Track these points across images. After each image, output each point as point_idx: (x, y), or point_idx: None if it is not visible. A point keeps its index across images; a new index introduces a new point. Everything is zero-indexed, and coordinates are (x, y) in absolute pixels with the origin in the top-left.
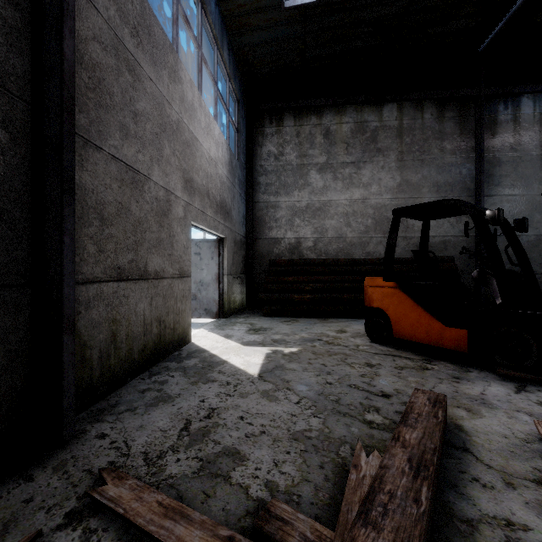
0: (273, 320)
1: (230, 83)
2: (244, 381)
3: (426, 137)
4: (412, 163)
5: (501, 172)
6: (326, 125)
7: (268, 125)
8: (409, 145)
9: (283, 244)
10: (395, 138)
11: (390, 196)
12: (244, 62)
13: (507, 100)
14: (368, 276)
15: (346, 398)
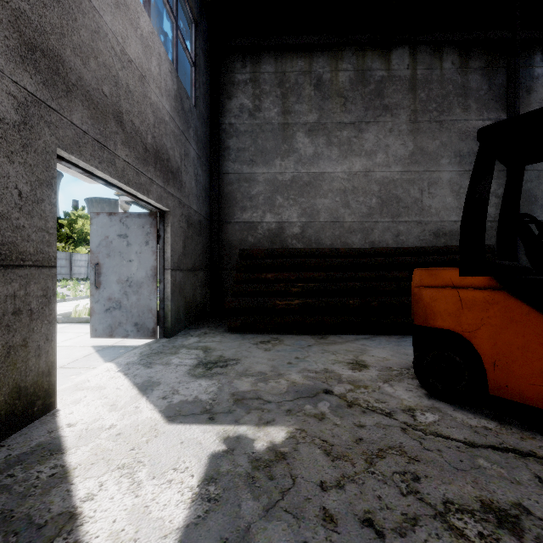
0: (244, 340)
1: None
2: None
3: (446, 93)
4: (428, 126)
5: None
6: (317, 73)
7: (241, 70)
8: (424, 102)
9: (260, 230)
10: (406, 92)
11: (401, 168)
12: None
13: None
14: (421, 267)
15: None
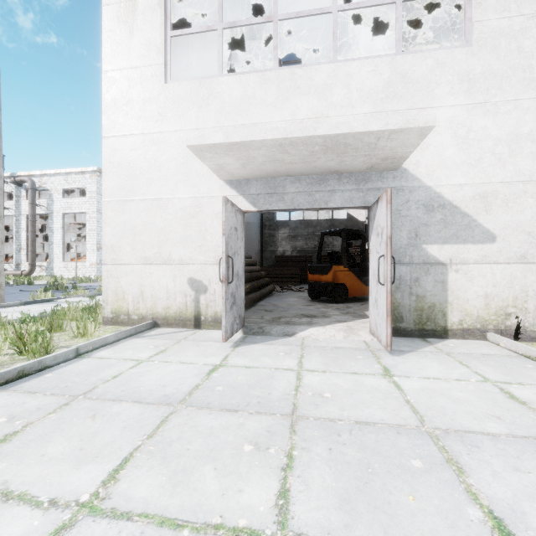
0: (263, 313)
1: None
2: None
3: None
4: None
5: None
6: None
7: None
8: None
9: None
10: None
11: None
12: None
13: None
14: (334, 265)
15: None
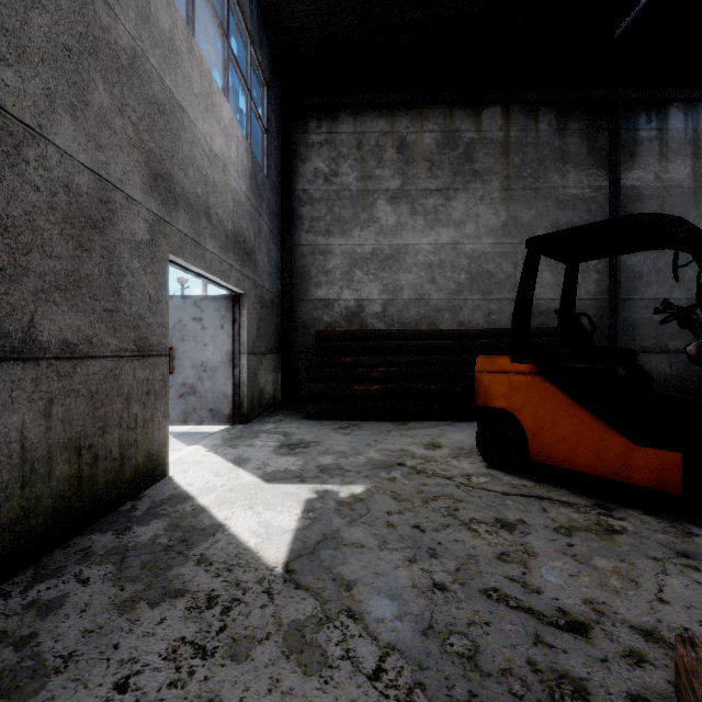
0: (322, 426)
1: (254, 50)
2: (249, 591)
3: (542, 157)
4: (522, 194)
5: (643, 210)
6: (400, 134)
7: (315, 130)
8: (518, 167)
9: (337, 308)
10: (498, 156)
11: (492, 240)
12: (276, 23)
13: (651, 109)
14: (483, 354)
15: (492, 644)
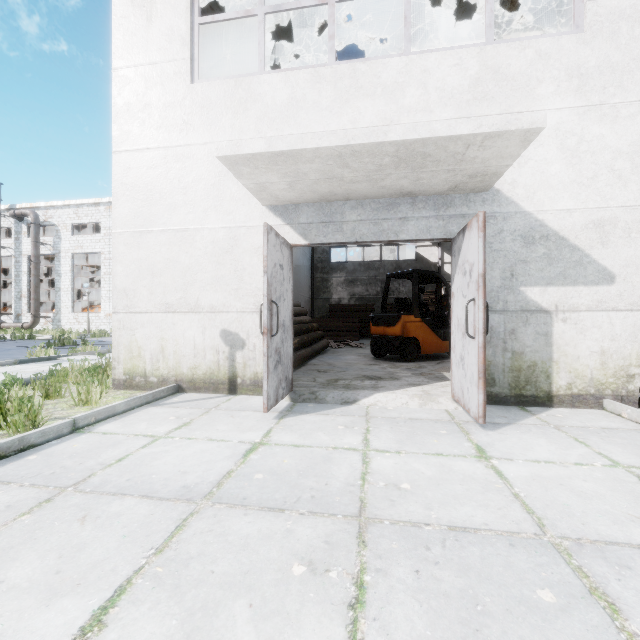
0: (315, 374)
1: None
2: None
3: None
4: None
5: None
6: None
7: None
8: None
9: None
10: None
11: None
12: None
13: None
14: (403, 314)
15: None
